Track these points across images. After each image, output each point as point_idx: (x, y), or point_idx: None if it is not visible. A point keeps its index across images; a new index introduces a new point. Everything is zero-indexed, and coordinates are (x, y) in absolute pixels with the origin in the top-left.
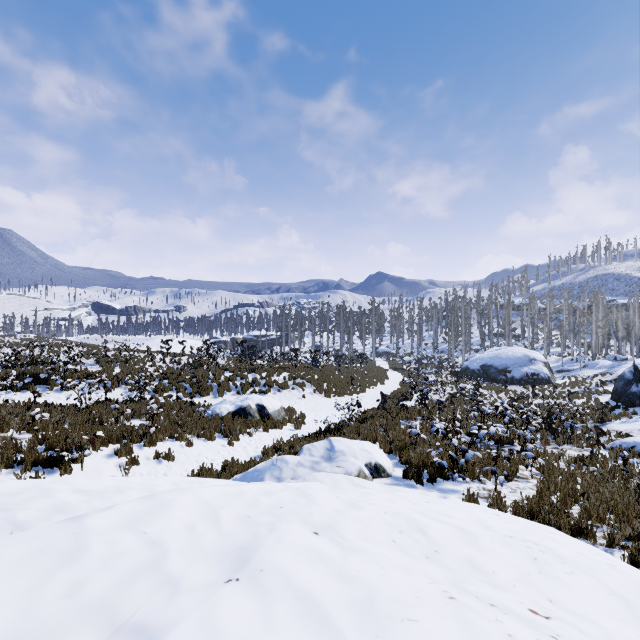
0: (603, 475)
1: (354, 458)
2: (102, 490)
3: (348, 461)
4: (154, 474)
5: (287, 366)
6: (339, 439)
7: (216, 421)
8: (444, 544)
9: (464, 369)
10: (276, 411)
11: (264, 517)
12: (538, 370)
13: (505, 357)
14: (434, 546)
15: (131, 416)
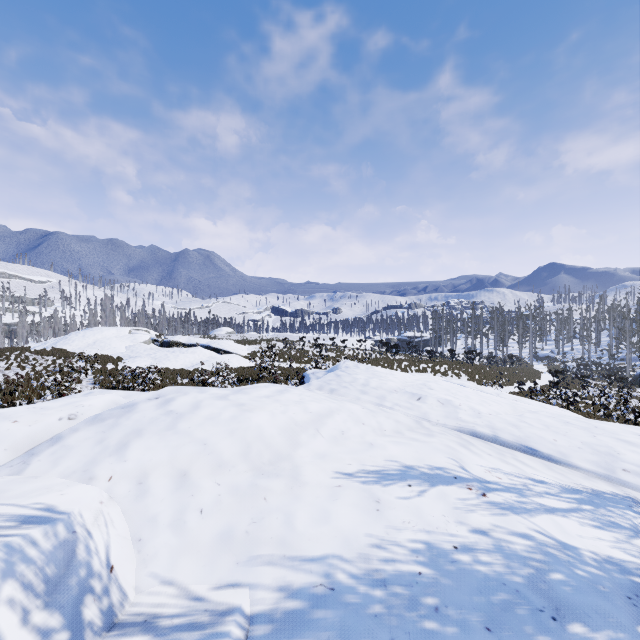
0: None
1: None
2: None
3: None
4: None
5: (446, 361)
6: None
7: None
8: None
9: (635, 377)
10: None
11: None
12: None
13: None
14: None
15: None
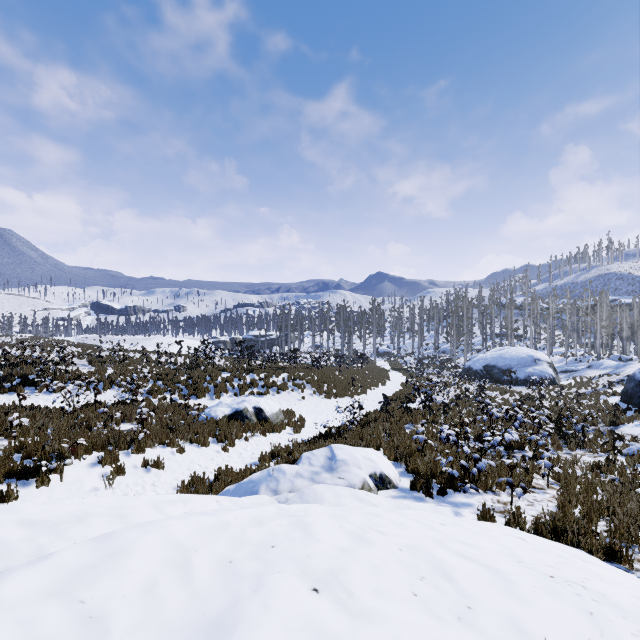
0: (624, 484)
1: (357, 468)
2: (58, 520)
3: (351, 472)
4: (141, 484)
5: (286, 367)
6: (341, 446)
7: (210, 425)
8: (477, 595)
9: (466, 369)
10: (274, 414)
11: (250, 564)
12: (543, 371)
13: (509, 357)
14: (465, 599)
15: (121, 420)
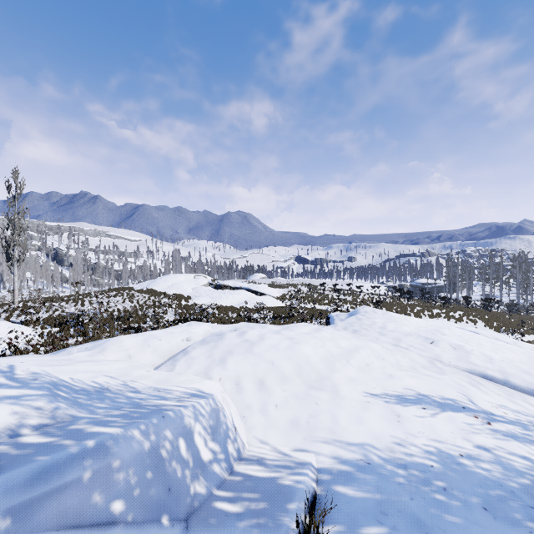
0: None
1: None
2: None
3: None
4: None
5: (460, 307)
6: None
7: None
8: None
9: None
10: None
11: None
12: None
13: None
14: None
15: None
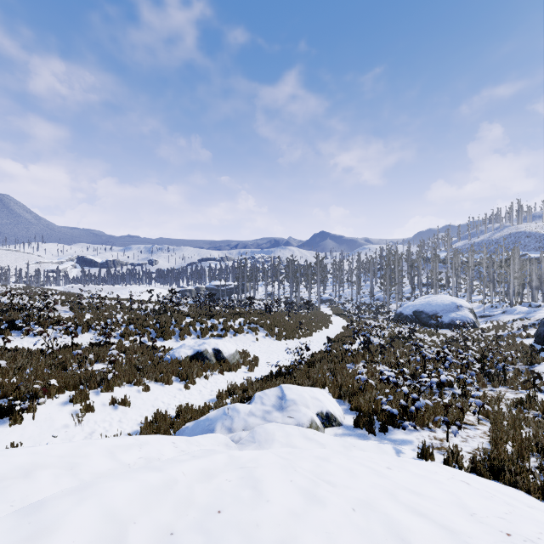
0: None
1: (305, 407)
2: (1, 475)
3: (300, 411)
4: (108, 421)
5: (242, 312)
6: (290, 387)
7: (174, 365)
8: None
9: (398, 314)
10: (231, 355)
11: (192, 538)
12: (464, 315)
13: (435, 304)
14: None
15: (95, 360)
